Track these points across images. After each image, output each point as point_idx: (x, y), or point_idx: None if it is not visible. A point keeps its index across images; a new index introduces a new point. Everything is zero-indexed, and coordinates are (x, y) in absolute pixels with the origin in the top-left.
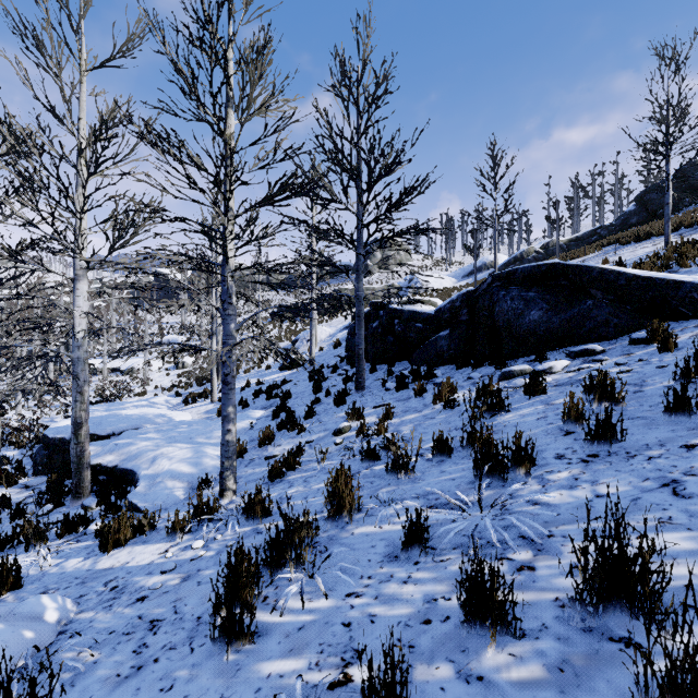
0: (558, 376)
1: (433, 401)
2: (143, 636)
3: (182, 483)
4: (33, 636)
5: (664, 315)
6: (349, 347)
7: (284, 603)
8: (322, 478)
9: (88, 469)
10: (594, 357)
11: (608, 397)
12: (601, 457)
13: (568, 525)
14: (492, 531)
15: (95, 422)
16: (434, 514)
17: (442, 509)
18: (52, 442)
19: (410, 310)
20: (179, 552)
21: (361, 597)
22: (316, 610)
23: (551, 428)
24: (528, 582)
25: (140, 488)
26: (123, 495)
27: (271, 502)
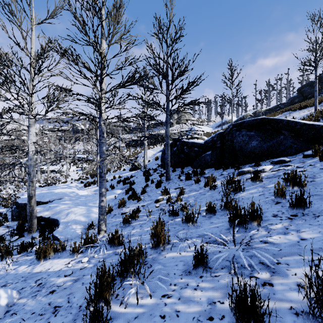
0: (268, 173)
1: (204, 186)
2: (49, 317)
3: (80, 226)
4: None
5: (320, 143)
6: (162, 160)
7: (127, 300)
8: (149, 224)
9: (35, 219)
10: (285, 163)
11: (297, 184)
12: (299, 216)
13: (288, 256)
14: (244, 260)
15: (41, 195)
16: (209, 247)
17: (213, 244)
18: (20, 205)
19: (192, 142)
20: (75, 264)
21: (170, 297)
22: (145, 305)
23: (267, 200)
24: (270, 294)
25: (59, 228)
26: (52, 232)
27: (122, 237)
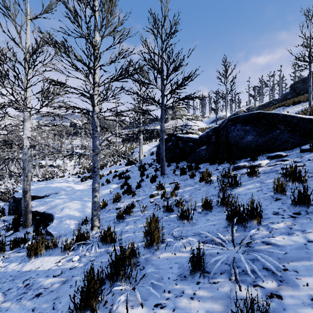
0: (264, 168)
1: (199, 181)
2: None
3: (74, 221)
4: None
5: None
6: (157, 154)
7: (115, 310)
8: (143, 220)
9: (30, 213)
10: (282, 158)
11: (297, 179)
12: (302, 214)
13: (296, 262)
14: (246, 265)
15: (38, 190)
16: (206, 247)
17: (210, 244)
18: (17, 199)
19: (187, 136)
20: (65, 262)
21: (164, 308)
22: None
23: (266, 196)
24: (280, 310)
25: (53, 223)
26: (46, 227)
27: (115, 234)
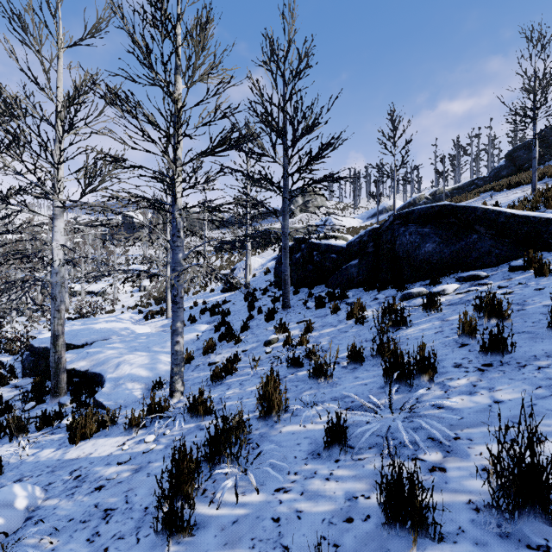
0: (450, 297)
1: (346, 318)
2: (97, 524)
3: (140, 385)
4: (3, 522)
5: (537, 247)
6: (277, 274)
7: (220, 497)
8: (254, 381)
9: (65, 373)
10: (480, 281)
11: (495, 314)
12: (495, 366)
13: (472, 428)
14: (404, 434)
15: (72, 334)
16: (351, 415)
17: (357, 411)
18: (37, 350)
19: (326, 243)
20: (134, 445)
21: (288, 492)
22: (249, 504)
23: (447, 340)
24: (440, 483)
25: (105, 388)
26: (92, 394)
27: (211, 402)
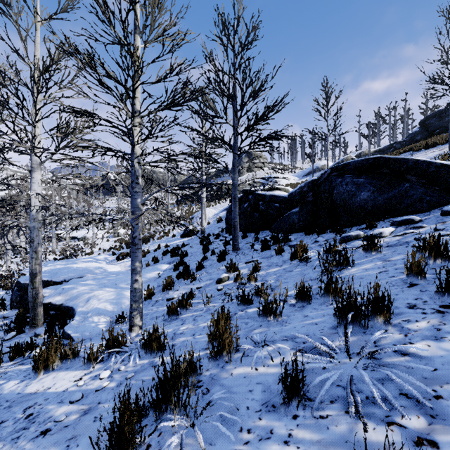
0: (388, 239)
1: (290, 258)
2: None
3: (105, 318)
4: None
5: None
6: (228, 221)
7: None
8: (207, 317)
9: (41, 306)
10: (415, 224)
11: (441, 255)
12: None
13: None
14: (374, 389)
15: (54, 272)
16: (305, 359)
17: (311, 355)
18: (23, 286)
19: (270, 194)
20: (89, 381)
21: None
22: None
23: (394, 280)
24: None
25: (74, 321)
26: (64, 326)
27: (165, 338)
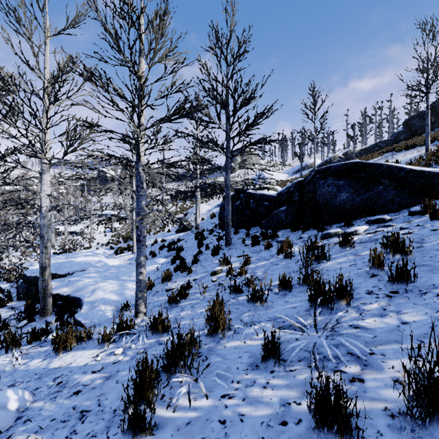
0: (361, 236)
1: (277, 253)
2: (74, 424)
3: (111, 307)
4: None
5: (431, 196)
6: (221, 217)
7: (176, 402)
8: (203, 305)
9: (50, 297)
10: (385, 223)
11: (399, 251)
12: (400, 293)
13: (384, 345)
14: (328, 349)
15: (57, 266)
16: (283, 333)
17: (288, 330)
18: (29, 279)
19: (260, 193)
20: (105, 357)
21: (232, 398)
22: (200, 408)
23: (360, 271)
24: (360, 392)
25: (83, 310)
26: (73, 314)
27: (168, 322)
